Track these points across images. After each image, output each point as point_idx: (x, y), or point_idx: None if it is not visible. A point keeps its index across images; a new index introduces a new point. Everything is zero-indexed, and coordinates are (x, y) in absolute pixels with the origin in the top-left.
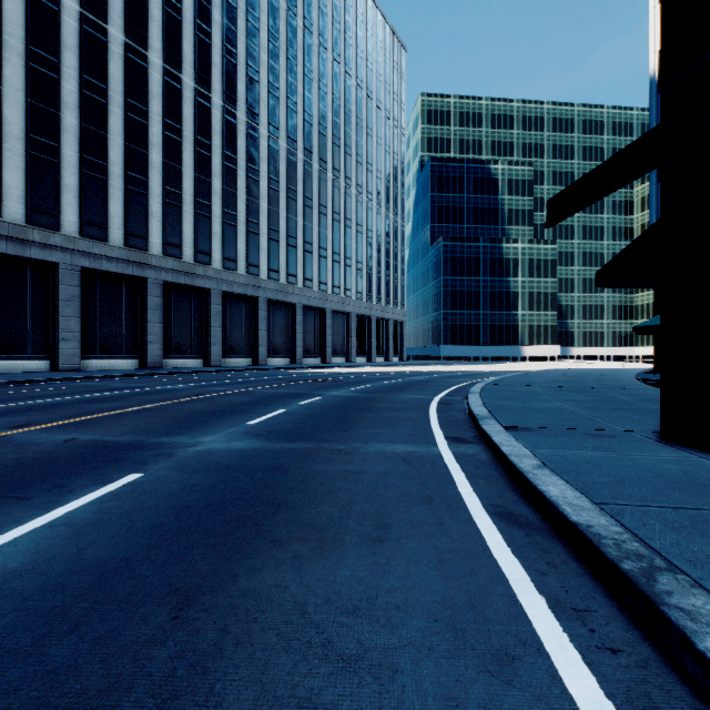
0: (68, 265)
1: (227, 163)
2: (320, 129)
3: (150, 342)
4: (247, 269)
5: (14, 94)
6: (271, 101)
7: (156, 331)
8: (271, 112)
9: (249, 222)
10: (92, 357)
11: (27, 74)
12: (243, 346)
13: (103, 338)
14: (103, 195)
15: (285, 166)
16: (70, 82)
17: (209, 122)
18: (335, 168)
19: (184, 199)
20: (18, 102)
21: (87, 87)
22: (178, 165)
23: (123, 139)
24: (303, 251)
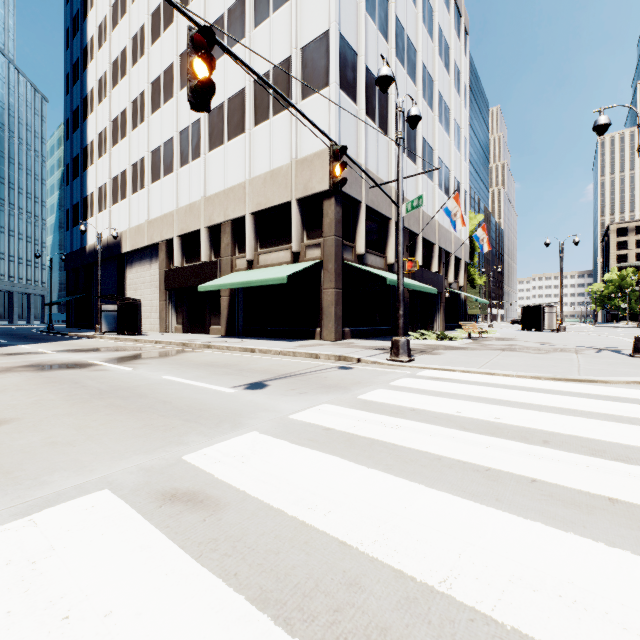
0: None
1: None
2: None
3: None
4: None
5: None
6: None
7: None
8: None
9: None
10: None
11: None
12: None
13: None
14: None
15: None
16: None
17: None
18: None
19: None
20: None
21: None
22: None
23: None
24: None
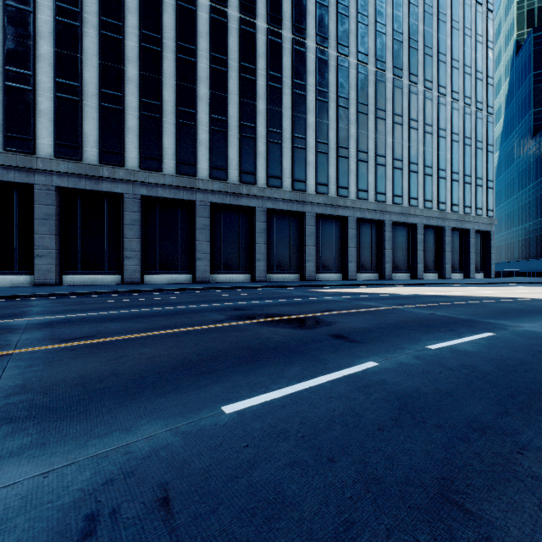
0: (130, 195)
1: (272, 83)
2: (376, 28)
3: (198, 258)
4: (293, 184)
5: (91, 60)
6: (318, 11)
7: (204, 248)
8: (318, 23)
9: (294, 138)
10: (153, 272)
11: (99, 41)
12: (290, 262)
13: (162, 256)
14: (158, 131)
15: (335, 76)
16: (132, 40)
17: (253, 47)
18: (396, 66)
19: (230, 124)
20: (93, 66)
21: (144, 40)
22: (223, 94)
23: (175, 79)
24: (356, 161)
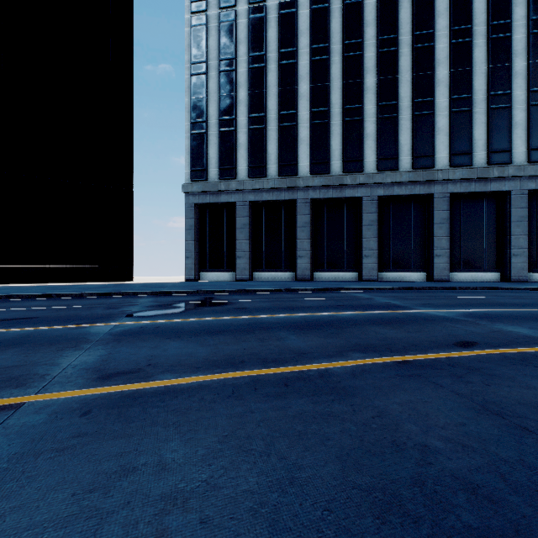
0: (368, 197)
1: (535, 30)
2: None
3: (435, 255)
4: None
5: (336, 84)
6: None
7: (442, 244)
8: None
9: None
10: (386, 270)
11: (343, 64)
12: None
13: (395, 254)
14: (394, 130)
15: None
16: (369, 51)
17: None
18: None
19: (474, 100)
20: (338, 88)
21: (381, 46)
22: (466, 68)
23: (410, 72)
24: None
